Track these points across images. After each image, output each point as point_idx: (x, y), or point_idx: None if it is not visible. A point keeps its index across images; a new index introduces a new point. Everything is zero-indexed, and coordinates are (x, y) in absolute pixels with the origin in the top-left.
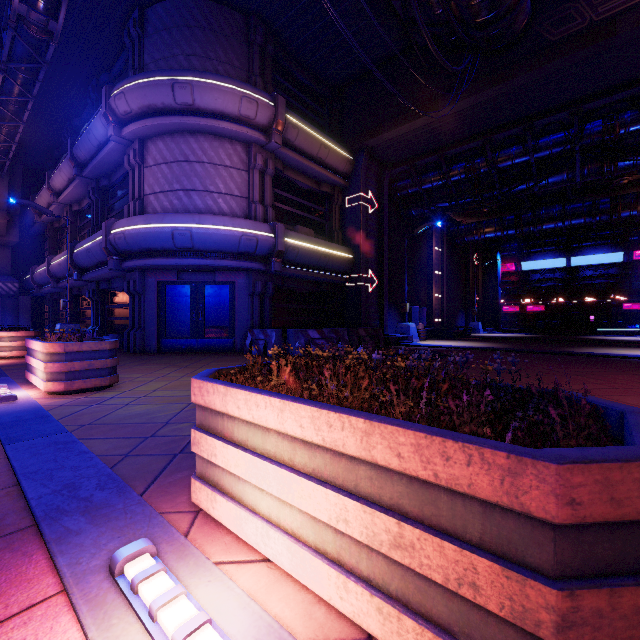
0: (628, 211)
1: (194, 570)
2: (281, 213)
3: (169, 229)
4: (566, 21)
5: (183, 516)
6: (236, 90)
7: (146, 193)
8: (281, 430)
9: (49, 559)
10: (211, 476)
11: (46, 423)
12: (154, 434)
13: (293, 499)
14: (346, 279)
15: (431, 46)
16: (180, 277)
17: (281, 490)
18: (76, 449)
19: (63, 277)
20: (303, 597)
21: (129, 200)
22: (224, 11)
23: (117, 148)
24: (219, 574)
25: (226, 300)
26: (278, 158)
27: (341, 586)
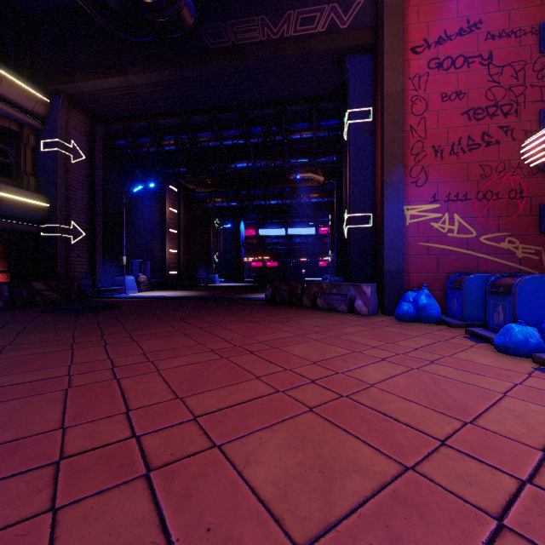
0: (300, 199)
1: None
2: None
3: None
4: (219, 36)
5: None
6: None
7: None
8: None
9: None
10: None
11: None
12: None
13: None
14: (40, 228)
15: None
16: None
17: None
18: None
19: None
20: None
21: None
22: None
23: None
24: None
25: None
26: None
27: None
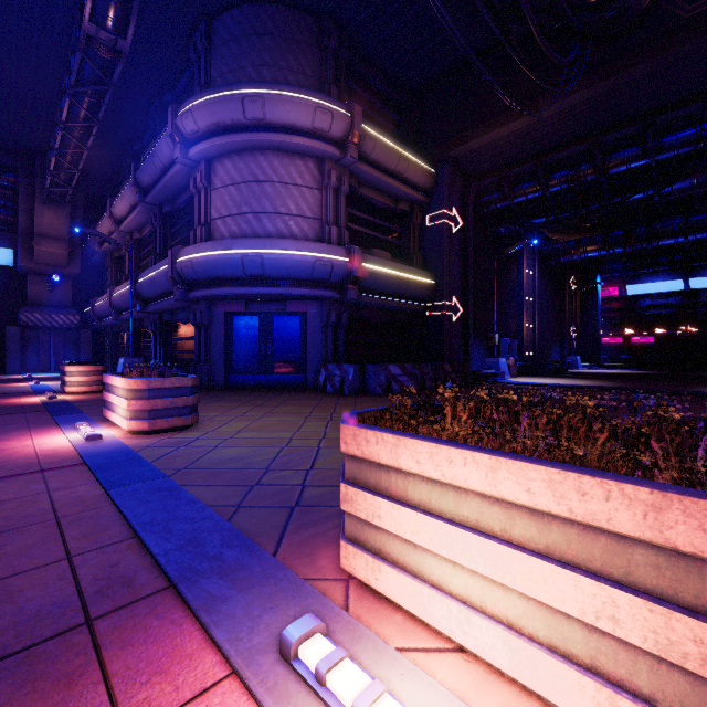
0: None
1: (377, 658)
2: (355, 235)
3: (239, 255)
4: None
5: (332, 585)
6: (310, 101)
7: (213, 217)
8: (492, 494)
9: (202, 631)
10: (370, 540)
11: (141, 466)
12: (259, 482)
13: (514, 581)
14: (426, 308)
15: (537, 35)
16: (248, 307)
17: (492, 568)
18: (183, 497)
19: (125, 309)
20: (528, 705)
21: (195, 226)
22: (295, 15)
23: (182, 171)
24: (410, 665)
25: (297, 332)
26: (352, 174)
27: (604, 702)
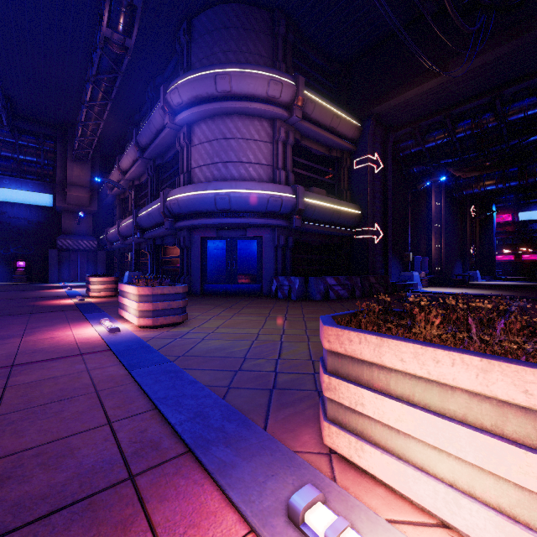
0: None
1: (372, 528)
2: (298, 177)
3: (212, 195)
4: None
5: (317, 458)
6: (265, 75)
7: (192, 167)
8: (483, 392)
9: (220, 491)
10: (351, 423)
11: (150, 353)
12: (240, 368)
13: (508, 473)
14: (354, 232)
15: (450, 9)
16: (218, 234)
17: (483, 459)
18: (186, 378)
19: (128, 236)
20: None
21: (179, 173)
22: (254, 11)
23: (170, 133)
24: None
25: (254, 252)
26: (297, 130)
27: None
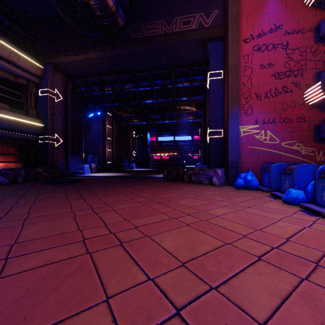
0: (182, 120)
1: None
2: None
3: None
4: (137, 31)
5: None
6: None
7: None
8: None
9: None
10: None
11: None
12: None
13: None
14: (38, 138)
15: (62, 15)
16: None
17: None
18: None
19: None
20: None
21: None
22: None
23: None
24: None
25: None
26: None
27: None
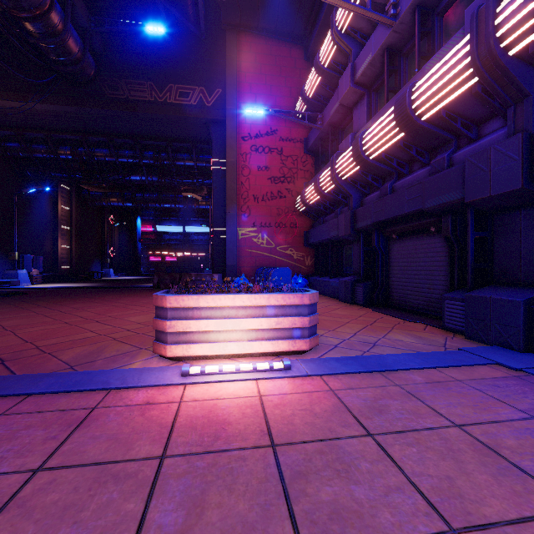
0: (191, 205)
1: None
2: None
3: None
4: (116, 89)
5: None
6: None
7: None
8: None
9: None
10: None
11: None
12: None
13: None
14: None
15: None
16: None
17: None
18: None
19: None
20: None
21: None
22: None
23: None
24: None
25: None
26: None
27: None
